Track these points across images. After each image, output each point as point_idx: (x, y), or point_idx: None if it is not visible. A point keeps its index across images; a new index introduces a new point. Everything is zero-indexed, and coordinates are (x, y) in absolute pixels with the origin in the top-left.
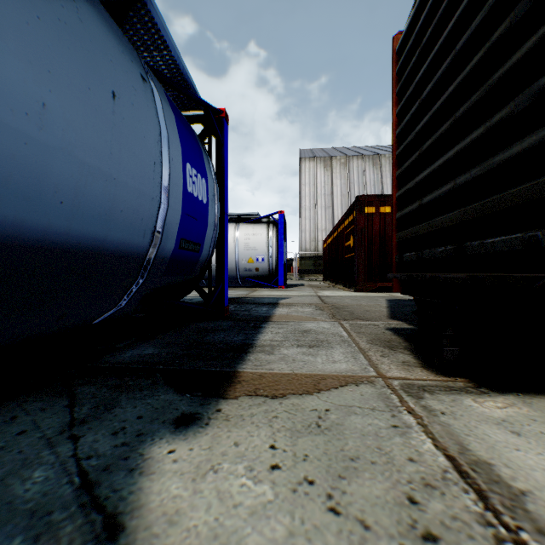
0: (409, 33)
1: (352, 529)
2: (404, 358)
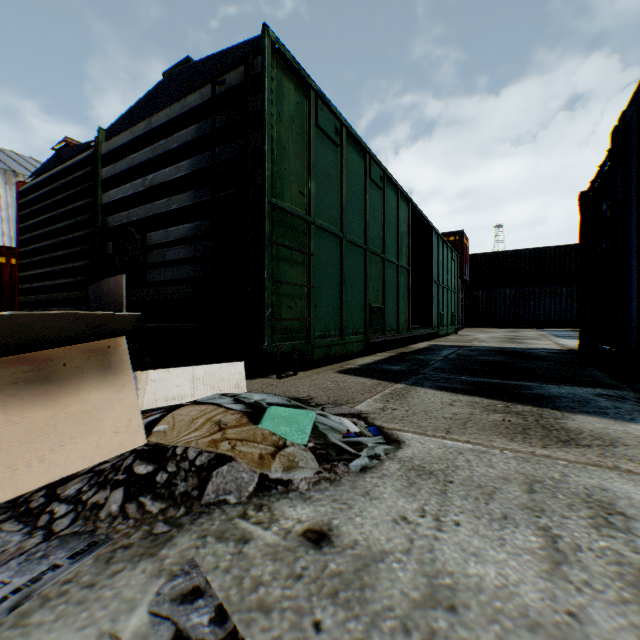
0: (28, 191)
1: None
2: None
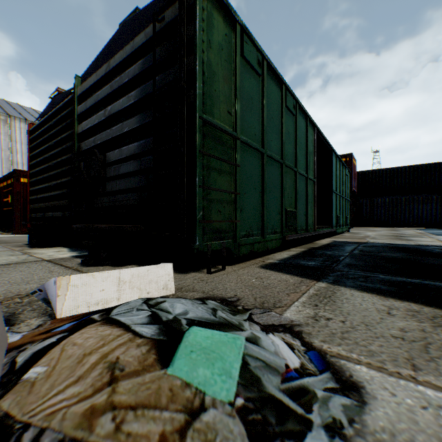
0: (35, 130)
1: (0, 256)
2: (25, 247)
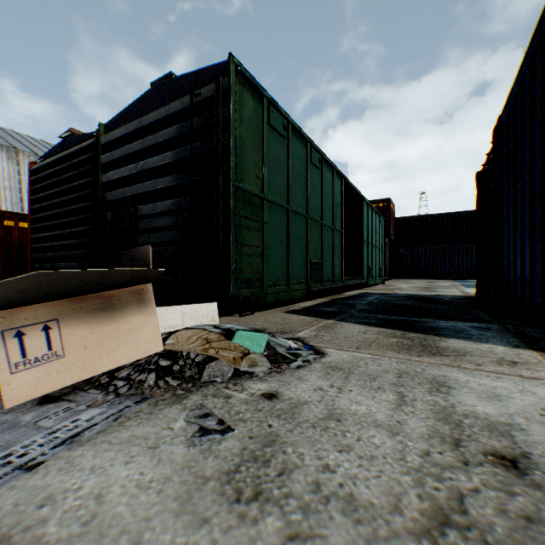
0: (38, 170)
1: None
2: None
